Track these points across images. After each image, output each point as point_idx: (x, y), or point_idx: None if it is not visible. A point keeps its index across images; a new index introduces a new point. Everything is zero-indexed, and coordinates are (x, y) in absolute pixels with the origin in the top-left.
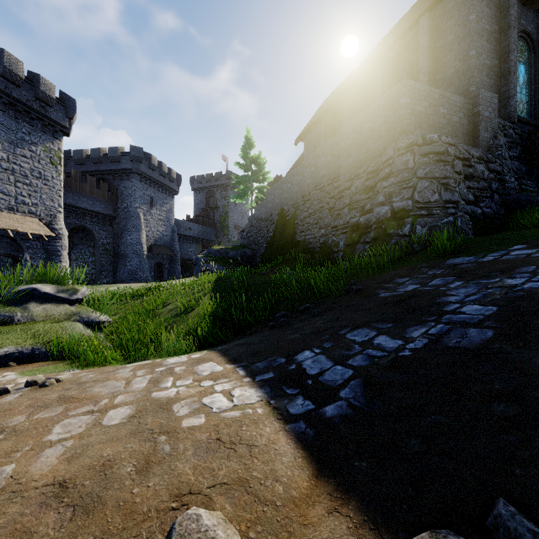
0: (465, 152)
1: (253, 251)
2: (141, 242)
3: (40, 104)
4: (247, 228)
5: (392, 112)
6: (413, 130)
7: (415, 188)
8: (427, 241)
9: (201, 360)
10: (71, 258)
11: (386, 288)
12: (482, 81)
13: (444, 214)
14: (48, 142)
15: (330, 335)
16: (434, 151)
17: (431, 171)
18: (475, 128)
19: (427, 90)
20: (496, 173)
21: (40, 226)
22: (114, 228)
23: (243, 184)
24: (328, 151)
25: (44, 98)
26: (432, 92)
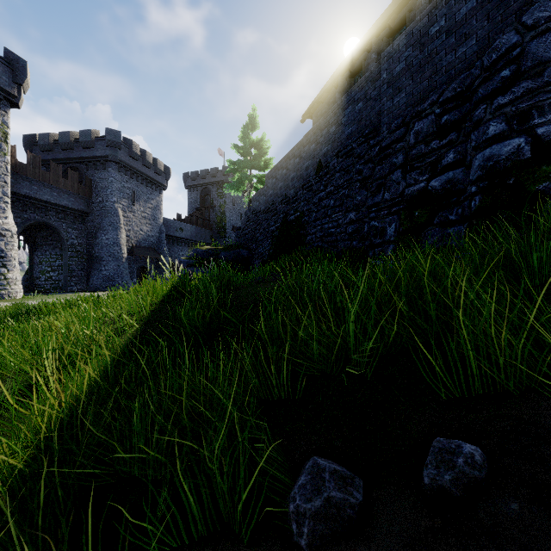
0: None
1: (250, 251)
2: (119, 243)
3: None
4: (243, 224)
5: None
6: None
7: None
8: None
9: None
10: (33, 262)
11: None
12: None
13: None
14: None
15: None
16: None
17: None
18: None
19: None
20: None
21: None
22: (87, 226)
23: (239, 171)
24: (357, 95)
25: None
26: None
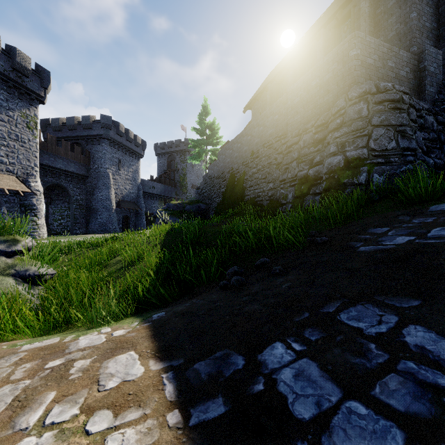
0: (415, 103)
1: (207, 205)
2: (110, 199)
3: (17, 74)
4: (201, 186)
5: (342, 65)
6: (363, 82)
7: (370, 136)
8: (385, 189)
9: (120, 346)
10: (49, 212)
11: (362, 240)
12: (423, 42)
13: (402, 161)
14: (25, 109)
15: (310, 313)
16: (390, 98)
17: (387, 118)
18: (420, 83)
19: (376, 43)
20: (443, 125)
21: (16, 183)
22: (86, 186)
23: (198, 147)
24: (275, 110)
25: (20, 69)
26: (381, 45)
